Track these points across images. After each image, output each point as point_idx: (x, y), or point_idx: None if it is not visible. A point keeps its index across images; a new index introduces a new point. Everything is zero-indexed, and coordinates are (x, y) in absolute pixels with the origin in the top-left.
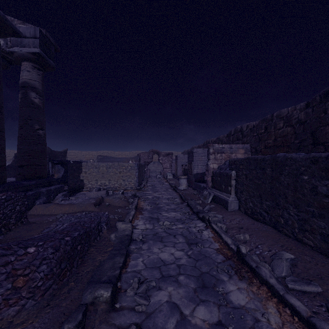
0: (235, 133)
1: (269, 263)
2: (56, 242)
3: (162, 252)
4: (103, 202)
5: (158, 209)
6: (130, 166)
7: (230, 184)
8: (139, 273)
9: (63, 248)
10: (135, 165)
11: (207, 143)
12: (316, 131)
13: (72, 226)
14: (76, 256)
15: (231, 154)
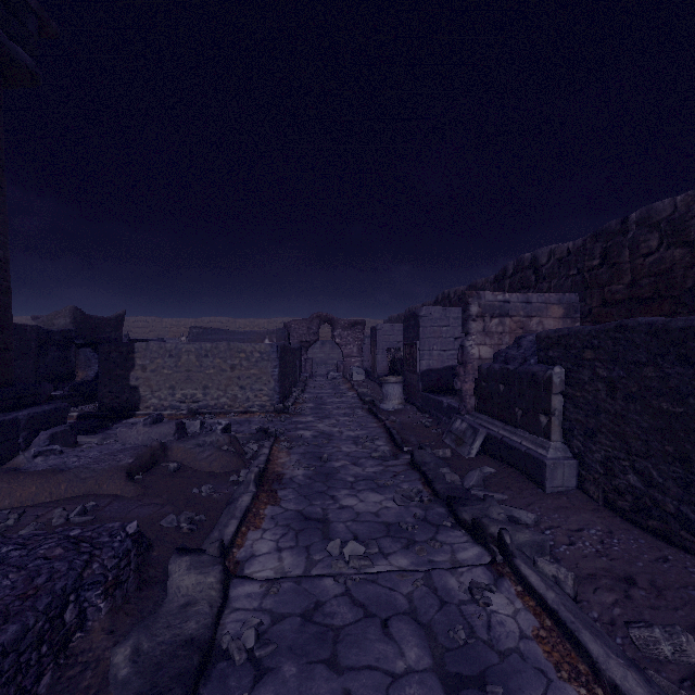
0: (516, 271)
1: None
2: None
3: None
4: (165, 458)
5: (326, 479)
6: (258, 351)
7: (545, 408)
8: None
9: None
10: (273, 350)
11: (446, 299)
12: None
13: None
14: None
15: (527, 321)
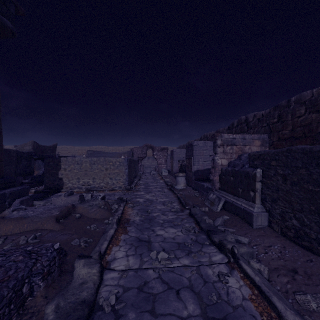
0: (238, 124)
1: None
2: None
3: None
4: (74, 211)
5: (150, 221)
6: (118, 161)
7: (252, 188)
8: None
9: None
10: (125, 161)
11: (205, 137)
12: None
13: None
14: None
15: (243, 147)
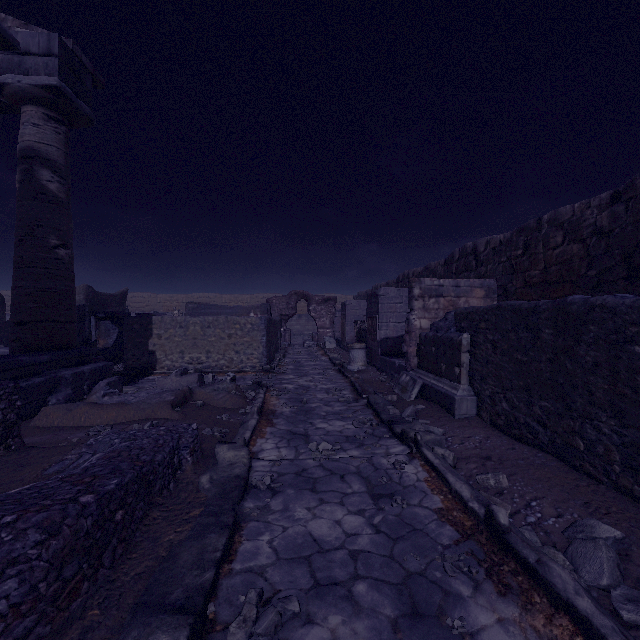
0: (461, 257)
1: (563, 548)
2: (54, 513)
3: (314, 517)
4: (192, 398)
5: (306, 413)
6: (250, 323)
7: (457, 362)
8: (260, 576)
9: (72, 526)
10: (261, 322)
11: (406, 278)
12: (636, 252)
13: (109, 461)
14: (110, 539)
15: (457, 300)
